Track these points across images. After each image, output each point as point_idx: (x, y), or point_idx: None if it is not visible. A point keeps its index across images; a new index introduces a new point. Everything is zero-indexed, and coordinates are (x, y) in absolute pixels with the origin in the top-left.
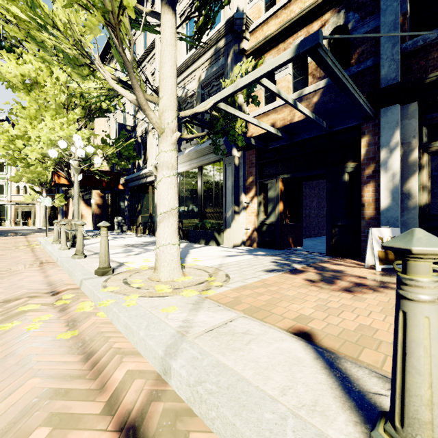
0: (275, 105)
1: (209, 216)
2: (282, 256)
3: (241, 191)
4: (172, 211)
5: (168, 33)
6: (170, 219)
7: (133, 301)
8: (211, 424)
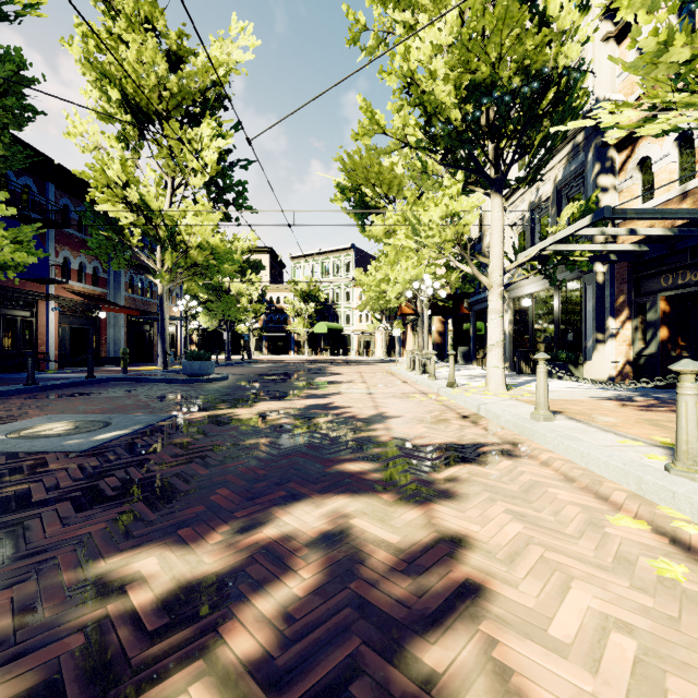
0: (650, 204)
1: (567, 346)
2: (643, 393)
3: (607, 315)
4: (498, 343)
5: (495, 213)
6: (496, 349)
7: (468, 394)
8: (490, 418)
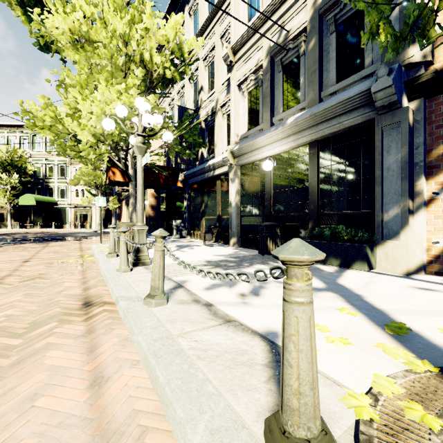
0: None
1: (332, 218)
2: None
3: (418, 173)
4: None
5: None
6: None
7: None
8: None
